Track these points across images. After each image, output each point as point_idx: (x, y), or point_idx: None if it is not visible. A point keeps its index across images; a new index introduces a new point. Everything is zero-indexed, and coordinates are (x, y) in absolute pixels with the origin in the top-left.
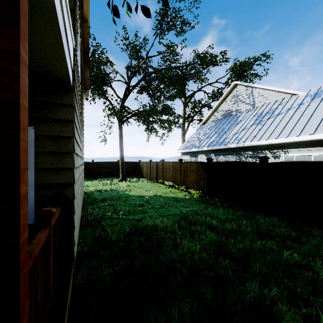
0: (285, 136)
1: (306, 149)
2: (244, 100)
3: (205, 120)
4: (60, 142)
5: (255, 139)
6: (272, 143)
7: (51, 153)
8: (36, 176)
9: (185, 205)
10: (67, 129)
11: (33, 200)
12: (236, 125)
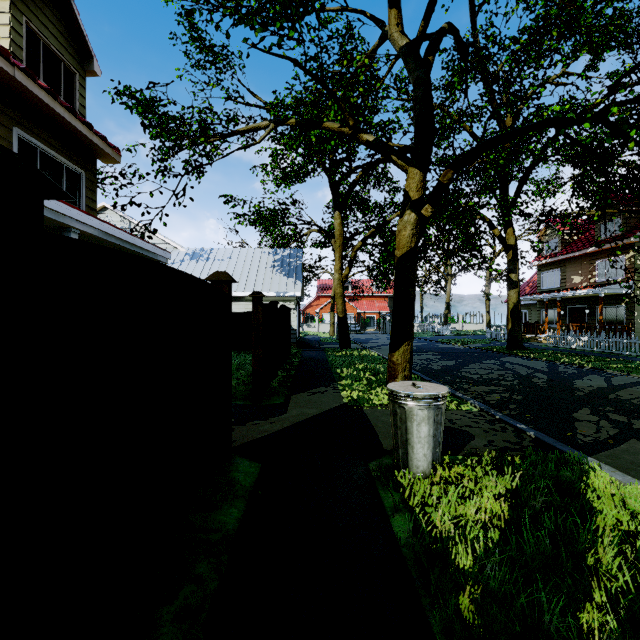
0: None
1: None
2: None
3: None
4: None
5: None
6: None
7: None
8: None
9: None
10: None
11: None
12: None
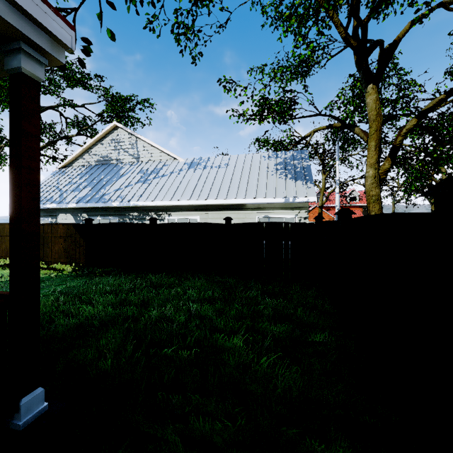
0: (169, 199)
1: (185, 213)
2: (127, 150)
3: (68, 162)
4: None
5: (142, 198)
6: (158, 205)
7: None
8: None
9: (55, 284)
10: None
11: None
12: (119, 179)
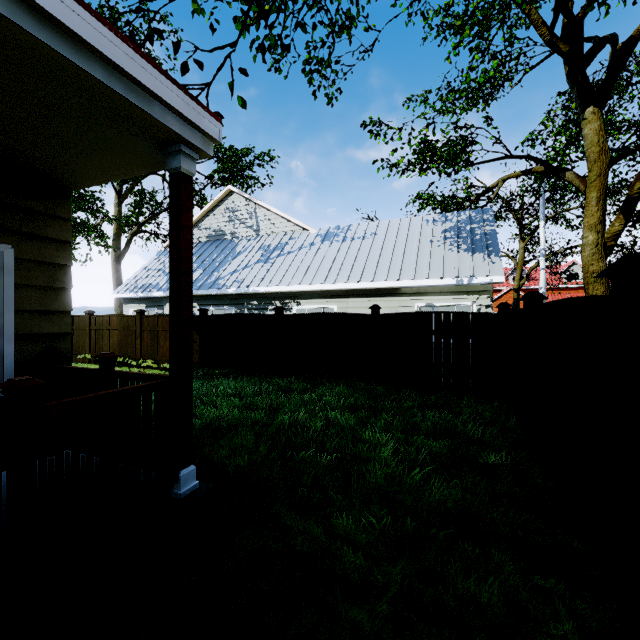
0: (298, 282)
1: (318, 301)
2: (244, 220)
3: None
4: (53, 272)
5: (263, 283)
6: (284, 290)
7: (38, 287)
8: (15, 323)
9: None
10: (63, 254)
11: (12, 358)
12: (235, 259)
